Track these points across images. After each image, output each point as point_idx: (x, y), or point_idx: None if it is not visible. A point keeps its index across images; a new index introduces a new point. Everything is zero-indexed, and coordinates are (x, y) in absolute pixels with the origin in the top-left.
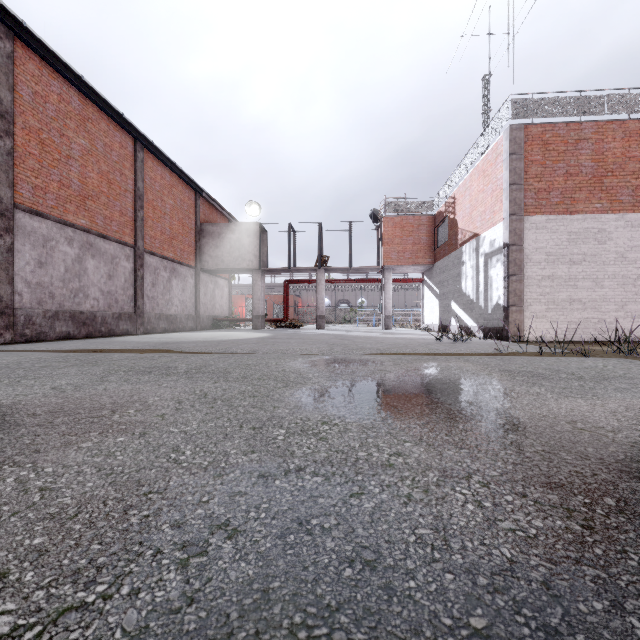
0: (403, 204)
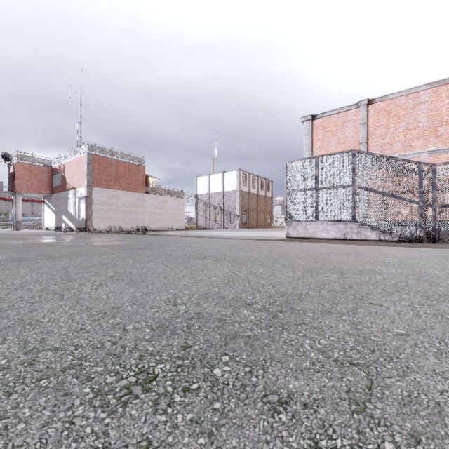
0: (31, 158)
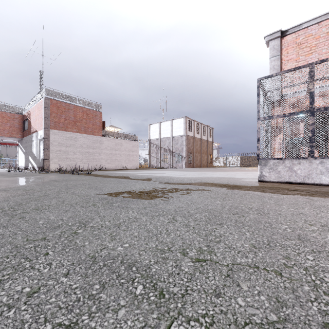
0: (3, 105)
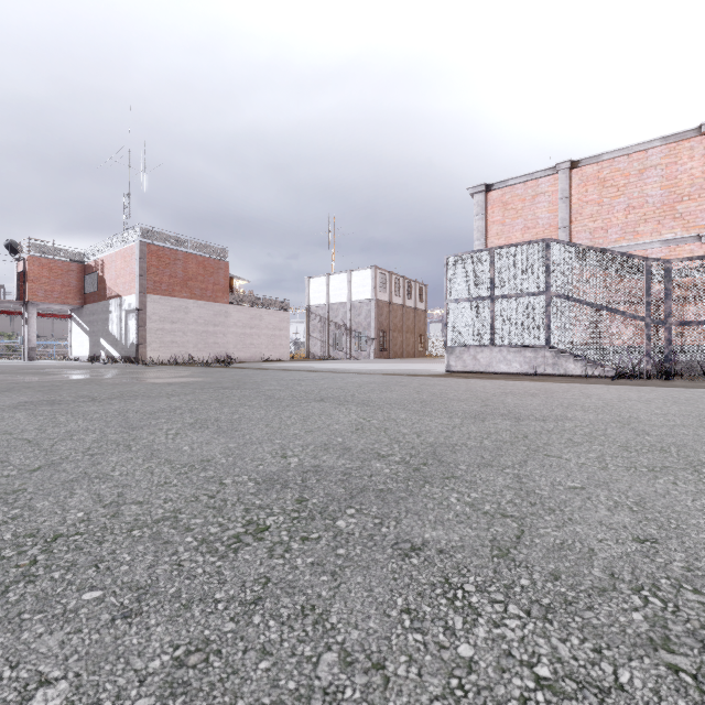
0: (52, 249)
